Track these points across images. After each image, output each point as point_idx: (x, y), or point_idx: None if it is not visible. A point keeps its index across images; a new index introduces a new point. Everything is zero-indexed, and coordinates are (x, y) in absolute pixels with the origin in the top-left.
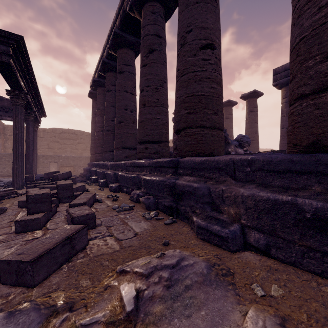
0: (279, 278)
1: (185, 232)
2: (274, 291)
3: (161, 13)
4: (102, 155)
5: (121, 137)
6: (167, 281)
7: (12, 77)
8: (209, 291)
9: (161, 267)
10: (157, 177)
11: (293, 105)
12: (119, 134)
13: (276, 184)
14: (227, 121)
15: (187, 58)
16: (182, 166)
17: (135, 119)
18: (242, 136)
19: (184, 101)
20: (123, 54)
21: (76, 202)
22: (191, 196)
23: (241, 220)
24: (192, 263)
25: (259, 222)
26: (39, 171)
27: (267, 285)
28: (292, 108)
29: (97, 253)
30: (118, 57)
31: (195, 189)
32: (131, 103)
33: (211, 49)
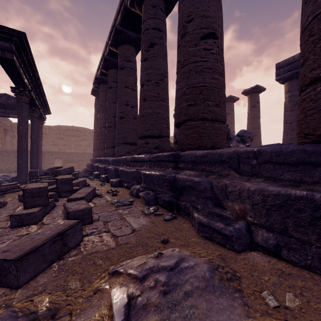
0: (293, 285)
1: (185, 229)
2: (289, 301)
3: (162, 6)
4: (104, 150)
5: (122, 133)
6: (164, 286)
7: (15, 73)
8: (212, 299)
9: (157, 269)
10: (156, 171)
11: (305, 91)
12: (120, 130)
13: (286, 177)
14: (229, 117)
15: (188, 49)
16: (182, 160)
17: (136, 115)
18: (244, 131)
19: (184, 93)
20: (124, 50)
21: (74, 196)
22: (192, 191)
23: (246, 217)
24: (193, 264)
25: (268, 219)
26: (45, 167)
27: (280, 293)
28: (304, 94)
29: (91, 251)
30: (119, 53)
31: (196, 183)
32: (133, 99)
33: (213, 39)
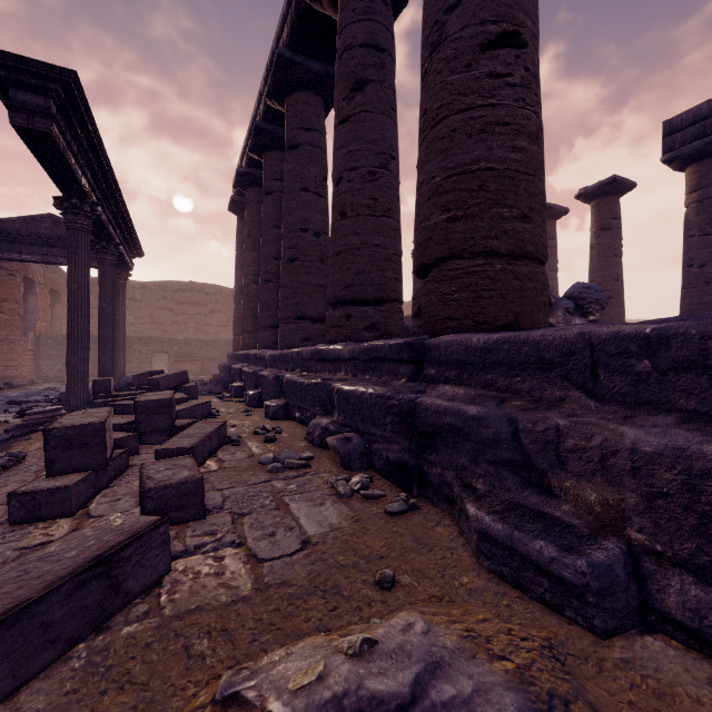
0: None
1: (442, 545)
2: None
3: None
4: (256, 335)
5: (293, 294)
6: None
7: (60, 166)
8: None
9: (356, 707)
10: (369, 386)
11: None
12: (290, 287)
13: None
14: None
15: (447, 77)
16: (434, 359)
17: (325, 253)
18: (585, 286)
19: (439, 189)
20: (298, 105)
21: (172, 444)
22: (459, 441)
23: (626, 529)
24: (468, 692)
25: (703, 545)
26: (133, 371)
27: None
28: None
29: (186, 605)
30: (288, 112)
31: (472, 421)
32: (317, 216)
33: (513, 48)
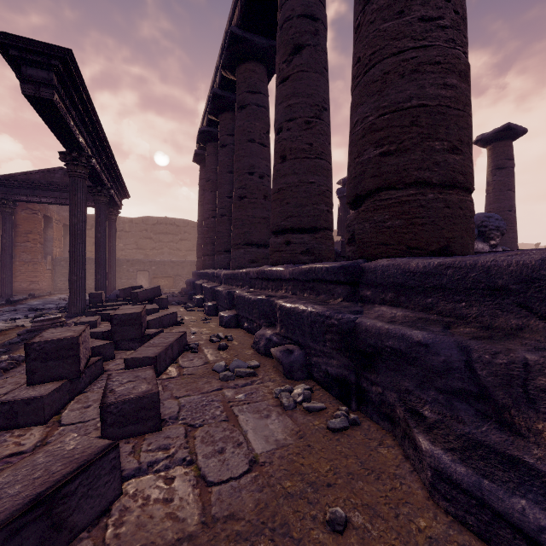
0: None
1: (389, 471)
2: None
3: None
4: (214, 258)
5: (242, 225)
6: None
7: (62, 127)
8: None
9: None
10: (308, 305)
11: None
12: (240, 219)
13: None
14: None
15: (380, 25)
16: (369, 281)
17: (268, 191)
18: (486, 215)
19: (372, 127)
20: (246, 73)
21: (139, 353)
22: (403, 365)
23: None
24: None
25: None
26: (122, 285)
27: None
28: None
29: (130, 544)
30: (238, 79)
31: (418, 347)
32: (262, 162)
33: None
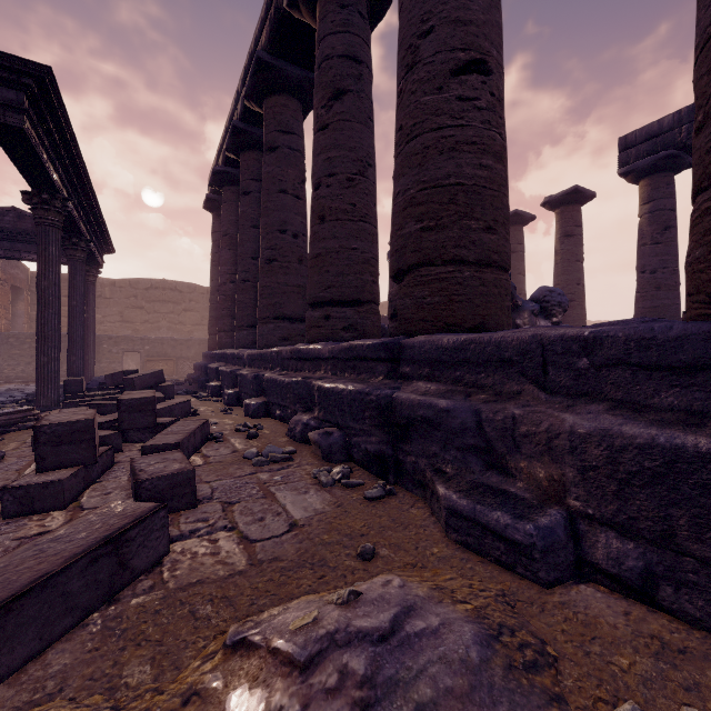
0: (696, 683)
1: (416, 523)
2: None
3: (361, 6)
4: (233, 334)
5: (272, 294)
6: (364, 688)
7: (31, 161)
8: None
9: (346, 639)
10: (348, 384)
11: (710, 189)
12: (268, 287)
13: (666, 402)
14: (512, 258)
15: (421, 98)
16: (408, 358)
17: (304, 254)
18: (549, 289)
19: (413, 200)
20: (276, 108)
21: (158, 441)
22: (431, 431)
23: (566, 499)
24: (436, 625)
25: (622, 507)
26: (102, 371)
27: (666, 707)
28: (707, 198)
29: (188, 580)
30: (266, 114)
31: (442, 413)
32: (296, 218)
33: (480, 75)
